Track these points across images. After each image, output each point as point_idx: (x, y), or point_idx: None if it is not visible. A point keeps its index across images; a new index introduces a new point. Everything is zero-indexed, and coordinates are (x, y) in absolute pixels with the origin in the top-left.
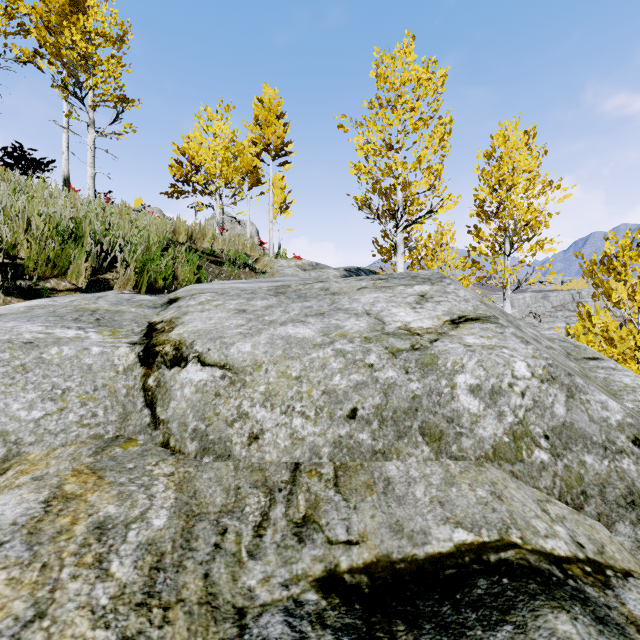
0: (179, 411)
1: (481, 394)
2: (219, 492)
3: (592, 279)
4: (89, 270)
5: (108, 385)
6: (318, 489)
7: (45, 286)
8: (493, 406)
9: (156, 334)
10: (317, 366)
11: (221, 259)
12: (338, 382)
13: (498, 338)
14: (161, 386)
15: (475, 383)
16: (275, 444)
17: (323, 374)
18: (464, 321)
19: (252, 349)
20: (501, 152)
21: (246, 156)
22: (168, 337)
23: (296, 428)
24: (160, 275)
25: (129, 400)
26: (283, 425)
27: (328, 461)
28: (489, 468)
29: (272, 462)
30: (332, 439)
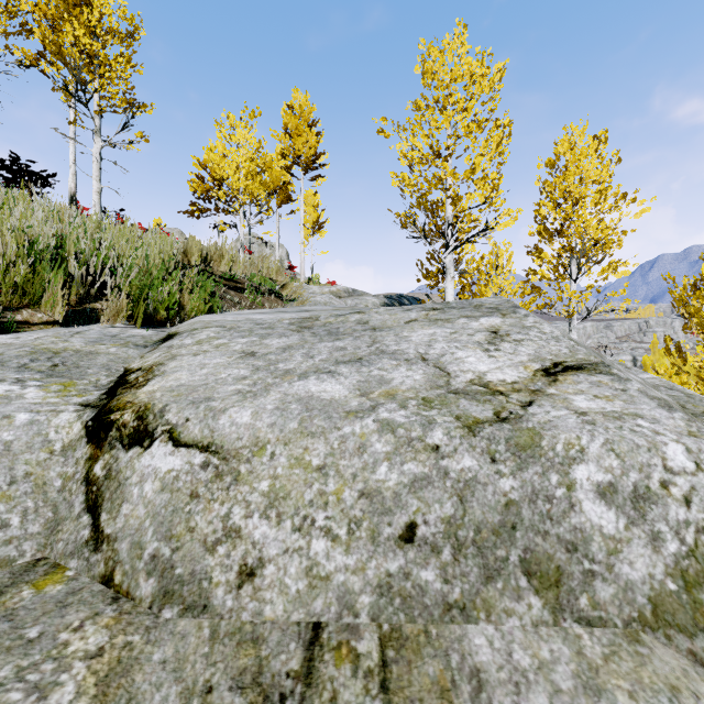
0: (133, 522)
1: (618, 500)
2: (173, 701)
3: (684, 307)
4: (75, 298)
5: (34, 474)
6: (351, 698)
7: (14, 318)
8: (641, 522)
9: (122, 390)
10: (351, 448)
11: (242, 285)
12: (384, 476)
13: (622, 399)
14: (111, 477)
15: (605, 480)
16: (281, 587)
17: (361, 462)
18: (563, 371)
19: (252, 419)
20: (566, 160)
21: (275, 170)
22: (134, 397)
23: (316, 557)
24: (162, 304)
25: (64, 498)
26: (295, 551)
27: (369, 622)
28: (652, 646)
29: (275, 621)
30: (376, 579)
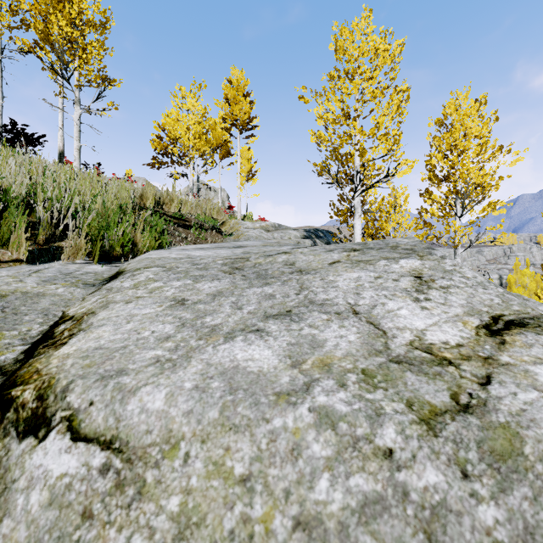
0: None
1: None
2: None
3: None
4: (43, 238)
5: None
6: None
7: None
8: None
9: (41, 349)
10: (283, 450)
11: (189, 223)
12: (325, 495)
13: None
14: None
15: None
16: None
17: (295, 472)
18: (506, 328)
19: (165, 405)
20: (453, 119)
21: (217, 131)
22: (46, 363)
23: None
24: (117, 242)
25: None
26: None
27: None
28: None
29: None
30: None
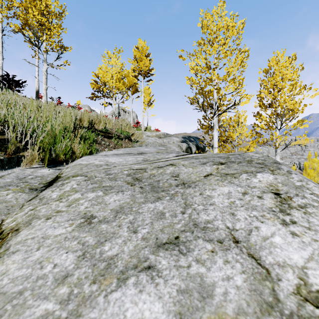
0: None
1: None
2: None
3: None
4: (13, 149)
5: None
6: None
7: None
8: None
9: None
10: None
11: (111, 134)
12: None
13: None
14: None
15: None
16: None
17: None
18: None
19: None
20: (274, 69)
21: (130, 77)
22: None
23: None
24: (61, 152)
25: None
26: None
27: None
28: None
29: None
30: None
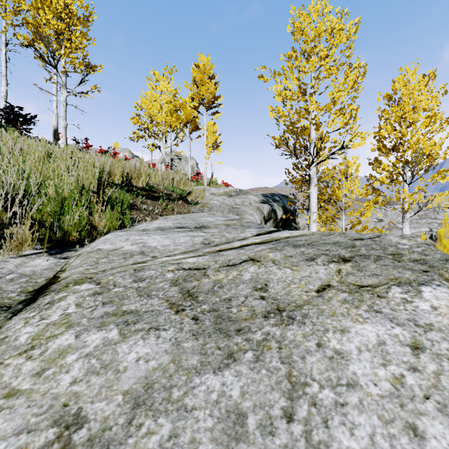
0: None
1: None
2: None
3: None
4: None
5: None
6: None
7: None
8: None
9: None
10: None
11: (158, 194)
12: None
13: None
14: None
15: None
16: None
17: None
18: None
19: None
20: (402, 94)
21: (187, 109)
22: None
23: None
24: (73, 227)
25: None
26: None
27: None
28: None
29: None
30: None
